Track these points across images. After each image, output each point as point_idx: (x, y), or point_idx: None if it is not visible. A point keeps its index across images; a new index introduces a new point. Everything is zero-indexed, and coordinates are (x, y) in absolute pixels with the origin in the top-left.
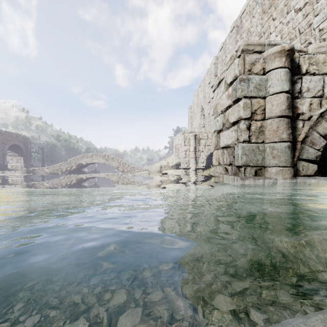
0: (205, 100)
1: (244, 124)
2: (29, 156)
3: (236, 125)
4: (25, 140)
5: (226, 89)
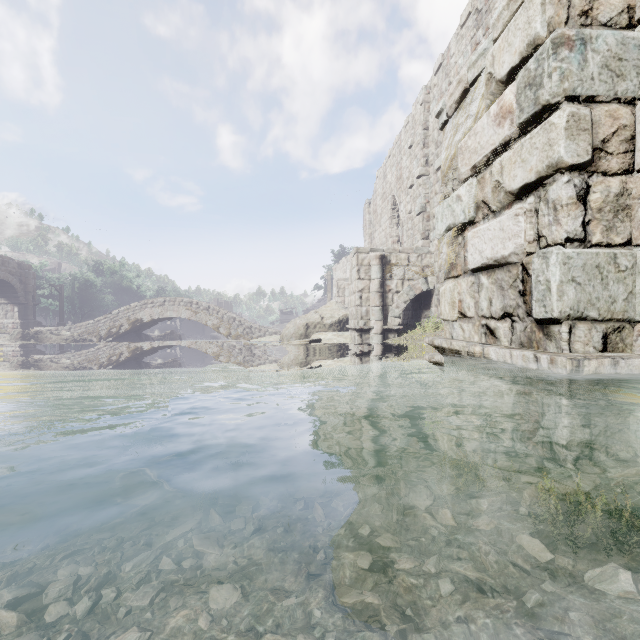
0: (400, 185)
1: (570, 186)
2: (31, 303)
3: (534, 196)
4: (22, 270)
5: (490, 99)
